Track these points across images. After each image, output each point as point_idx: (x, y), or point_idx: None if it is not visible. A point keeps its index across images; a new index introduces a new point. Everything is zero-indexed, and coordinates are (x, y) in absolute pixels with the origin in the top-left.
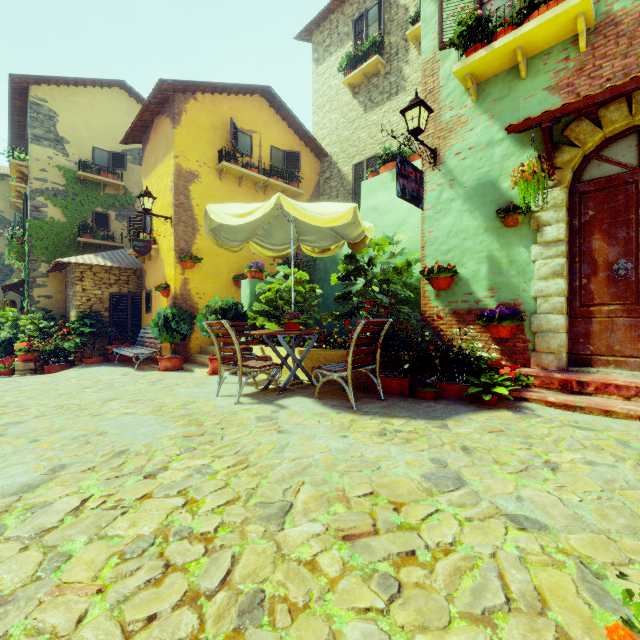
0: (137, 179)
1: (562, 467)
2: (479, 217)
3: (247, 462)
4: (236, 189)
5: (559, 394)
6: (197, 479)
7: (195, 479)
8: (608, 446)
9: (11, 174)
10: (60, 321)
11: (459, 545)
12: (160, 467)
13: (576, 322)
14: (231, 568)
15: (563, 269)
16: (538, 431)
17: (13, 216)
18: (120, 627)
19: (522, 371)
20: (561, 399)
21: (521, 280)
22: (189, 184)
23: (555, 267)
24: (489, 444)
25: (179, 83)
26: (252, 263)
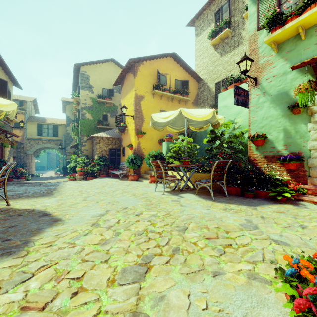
0: (118, 99)
1: (308, 227)
2: (279, 110)
3: (170, 214)
4: (159, 101)
5: None
6: (153, 218)
7: (152, 218)
8: None
9: (74, 102)
10: (91, 159)
11: (249, 245)
12: (140, 213)
13: None
14: (169, 241)
15: None
16: (303, 214)
17: (73, 118)
18: (140, 249)
19: (301, 186)
20: None
21: (302, 141)
22: (140, 101)
23: None
24: (275, 217)
25: (136, 59)
26: (167, 134)
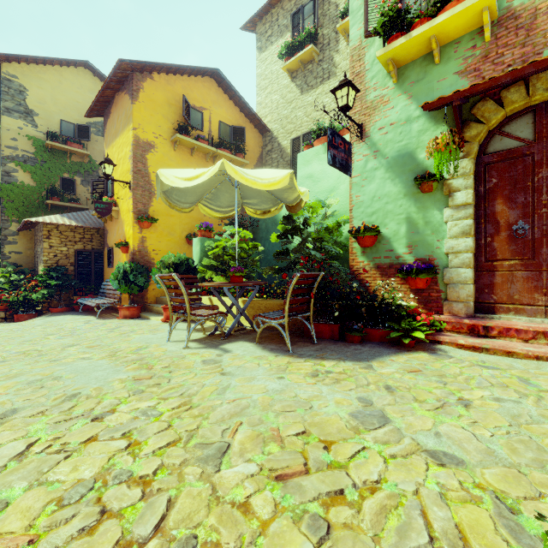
0: (100, 149)
1: (474, 404)
2: (399, 184)
3: (190, 403)
4: (188, 158)
5: (468, 337)
6: (142, 421)
7: (140, 421)
8: (512, 383)
9: None
10: (29, 274)
11: (384, 483)
12: (108, 410)
13: (482, 275)
14: (166, 513)
15: (471, 229)
16: (451, 370)
17: None
18: None
19: (436, 317)
20: (470, 342)
21: (435, 238)
22: (146, 153)
23: (464, 227)
24: (409, 383)
25: (137, 63)
26: (202, 223)
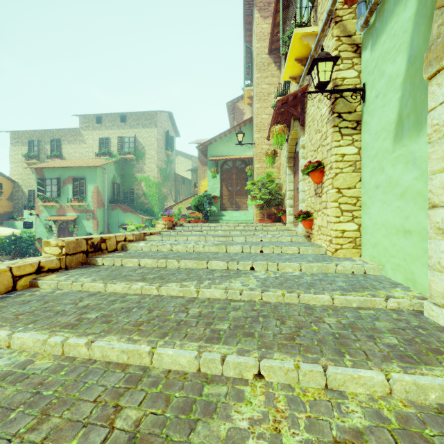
0: None
1: None
2: (46, 229)
3: None
4: None
5: None
6: None
7: None
8: None
9: None
10: None
11: None
12: None
13: None
14: None
15: None
16: None
17: None
18: None
19: None
20: None
21: None
22: None
23: None
24: None
25: None
26: None
